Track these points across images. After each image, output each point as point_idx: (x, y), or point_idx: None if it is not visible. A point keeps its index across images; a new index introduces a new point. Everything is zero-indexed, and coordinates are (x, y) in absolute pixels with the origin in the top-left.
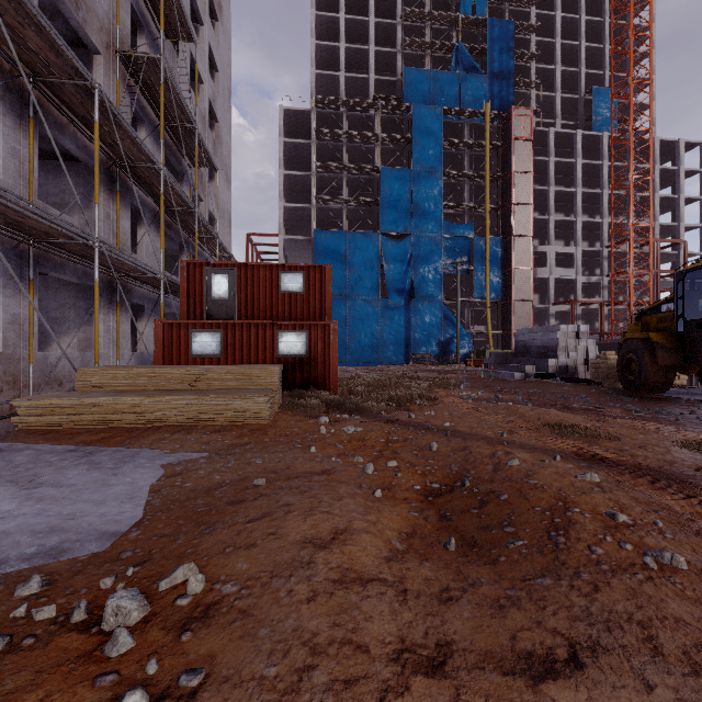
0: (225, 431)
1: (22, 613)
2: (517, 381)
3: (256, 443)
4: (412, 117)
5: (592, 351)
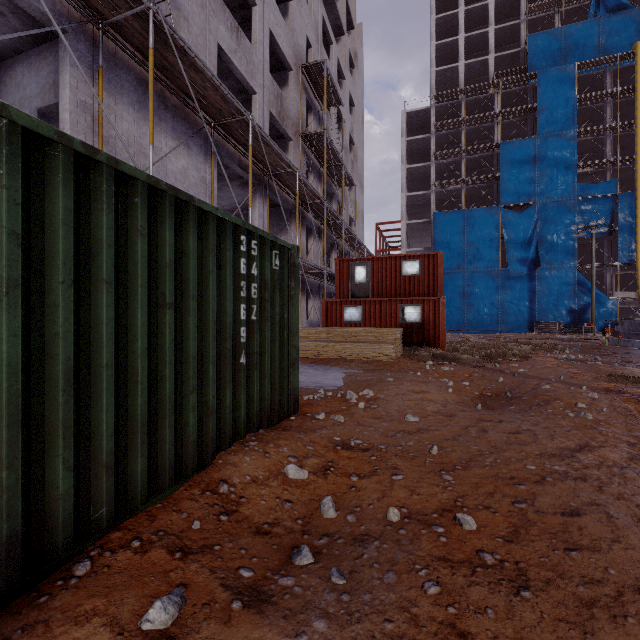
0: (369, 363)
1: (323, 393)
2: None
3: (387, 370)
4: (537, 85)
5: None
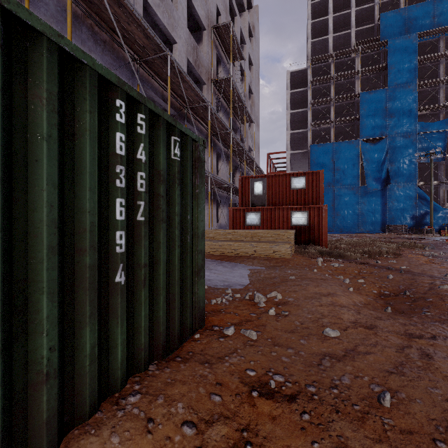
0: (270, 260)
1: (231, 295)
2: None
3: (285, 266)
4: (388, 49)
5: None
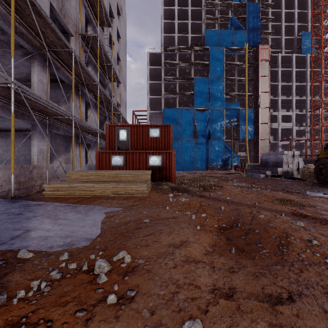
0: (128, 199)
1: (64, 265)
2: (262, 178)
3: (142, 204)
4: (209, 53)
5: (301, 164)
